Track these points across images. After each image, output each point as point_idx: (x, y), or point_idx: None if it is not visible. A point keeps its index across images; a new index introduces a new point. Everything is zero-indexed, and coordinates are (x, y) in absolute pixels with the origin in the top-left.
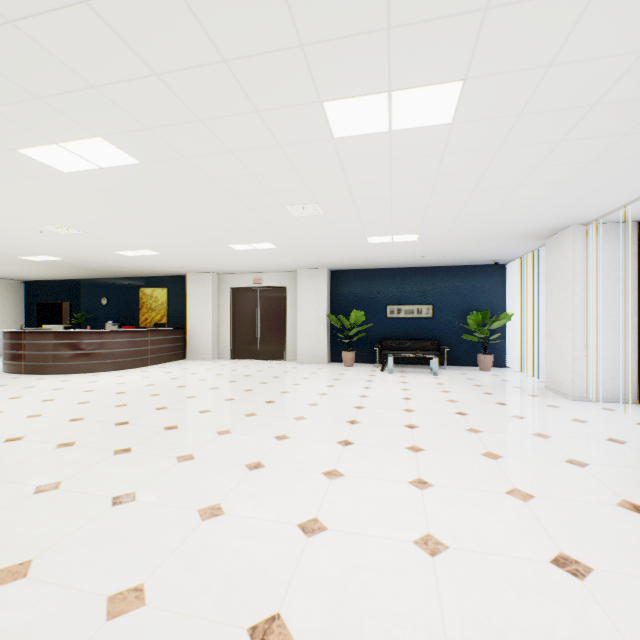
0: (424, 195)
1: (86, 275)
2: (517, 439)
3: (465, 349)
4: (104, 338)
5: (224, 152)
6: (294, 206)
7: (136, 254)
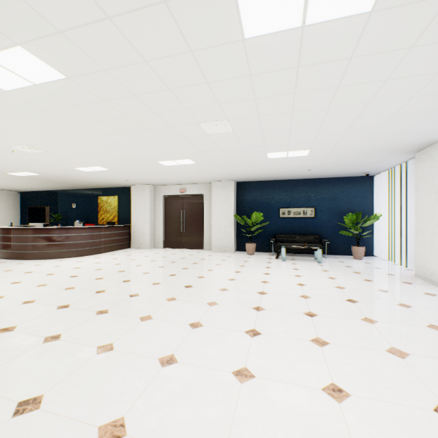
0: (322, 109)
1: (61, 187)
2: (414, 332)
3: (341, 242)
4: (68, 233)
5: (139, 62)
6: (207, 123)
7: (90, 170)
